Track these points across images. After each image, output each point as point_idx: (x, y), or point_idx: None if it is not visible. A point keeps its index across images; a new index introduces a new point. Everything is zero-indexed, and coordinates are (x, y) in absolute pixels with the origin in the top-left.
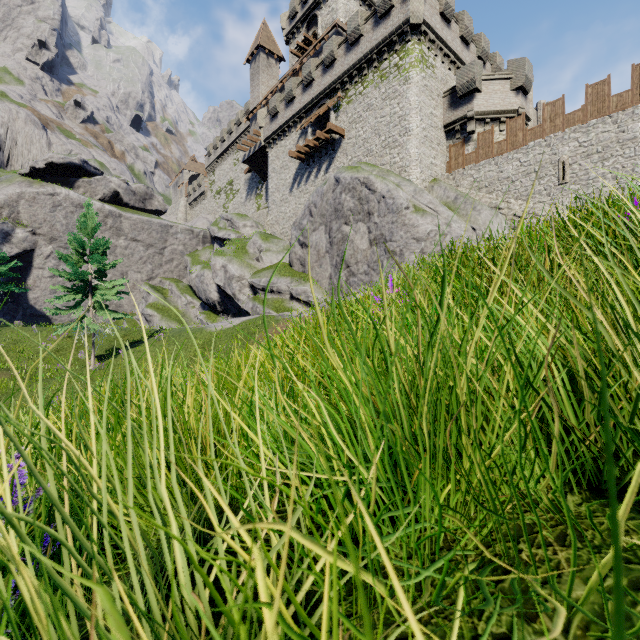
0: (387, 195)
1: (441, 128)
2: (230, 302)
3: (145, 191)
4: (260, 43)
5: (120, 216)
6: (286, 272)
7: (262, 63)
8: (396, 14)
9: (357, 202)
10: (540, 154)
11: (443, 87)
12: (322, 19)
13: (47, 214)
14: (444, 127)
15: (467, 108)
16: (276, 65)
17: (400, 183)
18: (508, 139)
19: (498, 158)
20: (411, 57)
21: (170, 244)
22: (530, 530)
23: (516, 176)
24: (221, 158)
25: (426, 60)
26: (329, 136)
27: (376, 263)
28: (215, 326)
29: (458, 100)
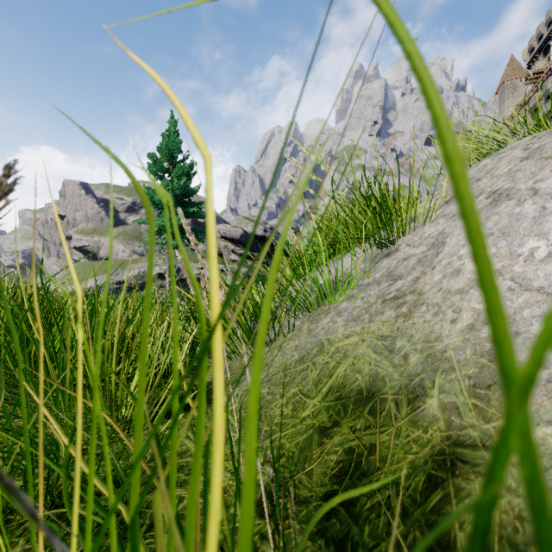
0: None
1: None
2: None
3: None
4: (504, 81)
5: None
6: None
7: (507, 93)
8: None
9: None
10: None
11: None
12: None
13: None
14: None
15: None
16: (522, 85)
17: None
18: None
19: None
20: None
21: None
22: None
23: None
24: None
25: None
26: None
27: None
28: None
29: None
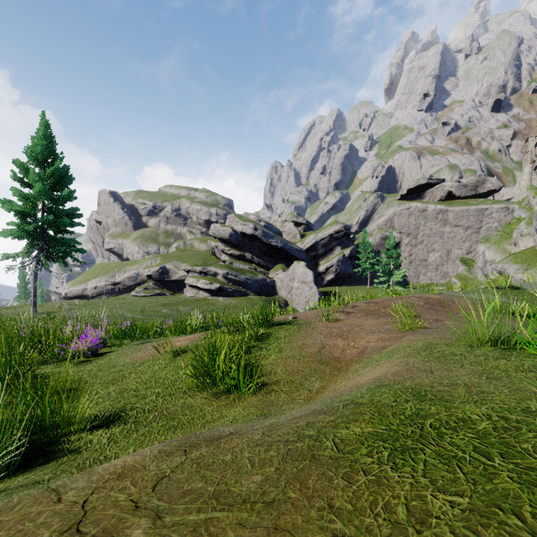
0: None
1: None
2: None
3: (476, 180)
4: None
5: (446, 211)
6: (520, 259)
7: None
8: None
9: None
10: None
11: None
12: None
13: (405, 220)
14: None
15: None
16: None
17: None
18: None
19: None
20: None
21: (485, 223)
22: None
23: None
24: None
25: None
26: None
27: None
28: None
29: None
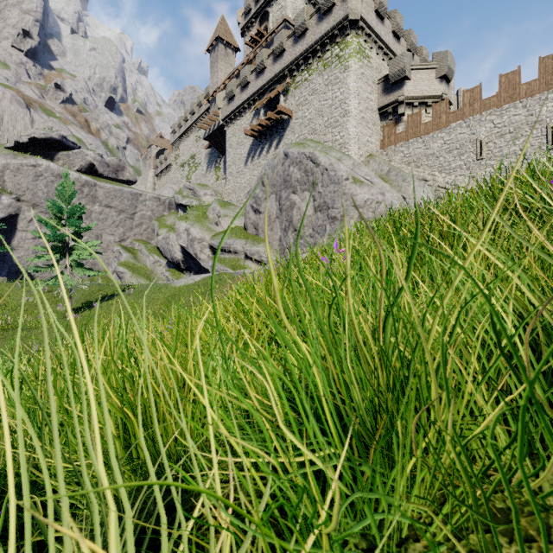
0: (329, 168)
1: (376, 110)
2: (192, 261)
3: (117, 163)
4: (219, 35)
5: (95, 185)
6: (241, 235)
7: (220, 53)
8: (337, 11)
9: (303, 174)
10: (461, 134)
11: (377, 75)
12: (273, 15)
13: (30, 183)
14: (378, 110)
15: (398, 93)
16: (233, 54)
17: (341, 158)
18: (433, 120)
19: (425, 137)
20: (350, 48)
21: (140, 210)
22: (505, 517)
23: (440, 152)
24: (185, 135)
25: (363, 51)
26: (279, 116)
27: (320, 227)
28: (179, 282)
29: (390, 86)
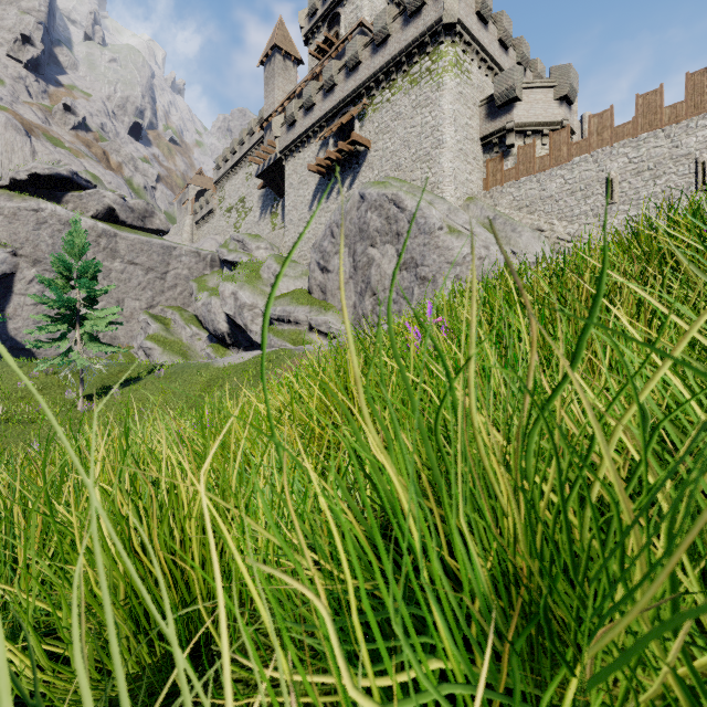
0: (418, 214)
1: (477, 141)
2: (241, 334)
3: (145, 208)
4: (276, 43)
5: (115, 236)
6: (305, 300)
7: (278, 65)
8: (428, 12)
9: (384, 221)
10: (586, 171)
11: (480, 95)
12: (345, 17)
13: (30, 232)
14: (481, 140)
15: (506, 119)
16: (294, 68)
17: (433, 201)
18: (551, 154)
19: (540, 175)
20: (444, 61)
21: (173, 268)
22: None
23: (560, 195)
24: (232, 172)
25: (461, 64)
26: (353, 148)
27: (406, 290)
28: (223, 361)
29: (496, 110)
